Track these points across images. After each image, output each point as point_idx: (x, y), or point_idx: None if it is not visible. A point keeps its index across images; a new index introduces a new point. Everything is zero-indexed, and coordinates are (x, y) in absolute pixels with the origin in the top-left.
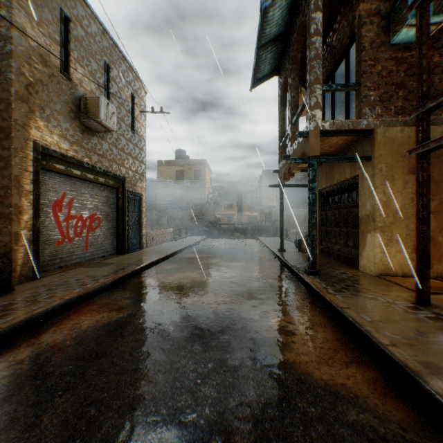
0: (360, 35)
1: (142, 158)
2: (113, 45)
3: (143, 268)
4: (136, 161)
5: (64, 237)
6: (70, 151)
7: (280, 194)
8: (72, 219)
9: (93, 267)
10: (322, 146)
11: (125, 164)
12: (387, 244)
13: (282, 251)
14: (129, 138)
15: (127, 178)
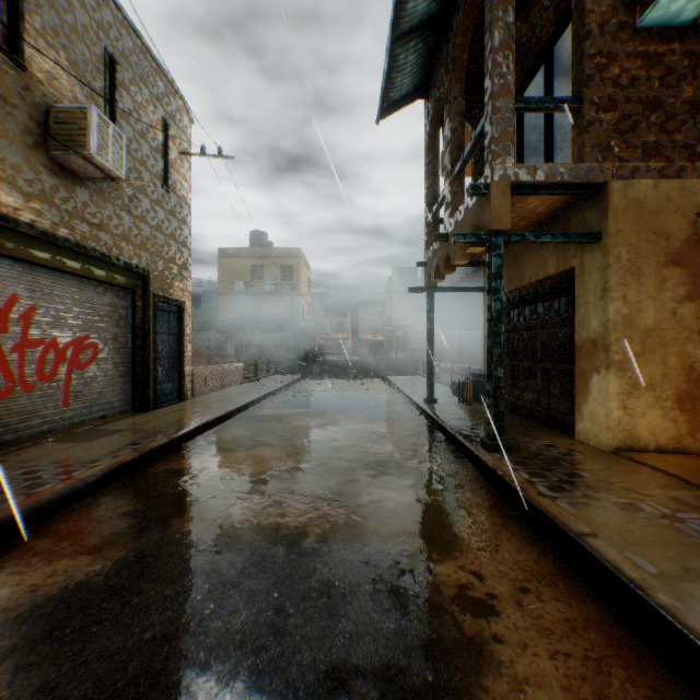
0: (582, 9)
1: (185, 237)
2: (125, 22)
3: (177, 440)
4: (171, 242)
5: (14, 382)
6: (24, 211)
7: (428, 304)
8: (32, 347)
9: (74, 441)
10: None
11: (150, 246)
12: (629, 393)
13: (432, 402)
14: (157, 198)
15: (153, 271)
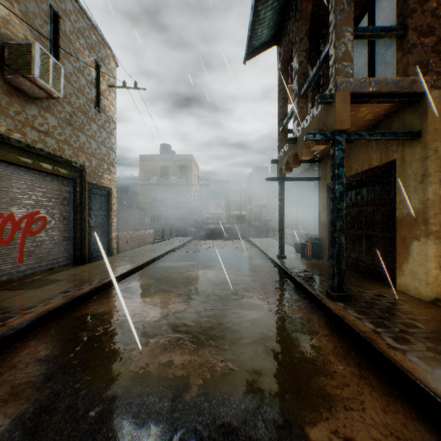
0: None
1: (112, 144)
2: None
3: (99, 288)
4: (102, 147)
5: None
6: None
7: (280, 189)
8: None
9: (23, 289)
10: None
11: (86, 149)
12: None
13: (282, 258)
14: (91, 116)
15: (88, 167)
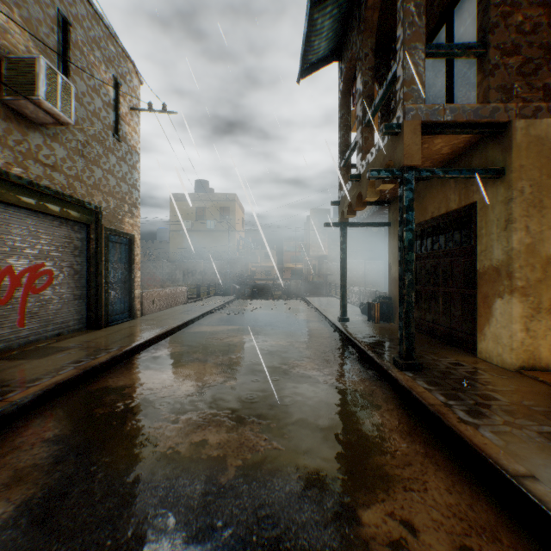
0: None
1: (135, 180)
2: None
3: (119, 357)
4: (122, 184)
5: None
6: None
7: (341, 237)
8: None
9: (24, 359)
10: None
11: (102, 186)
12: (532, 317)
13: (345, 321)
14: (109, 146)
15: (105, 208)
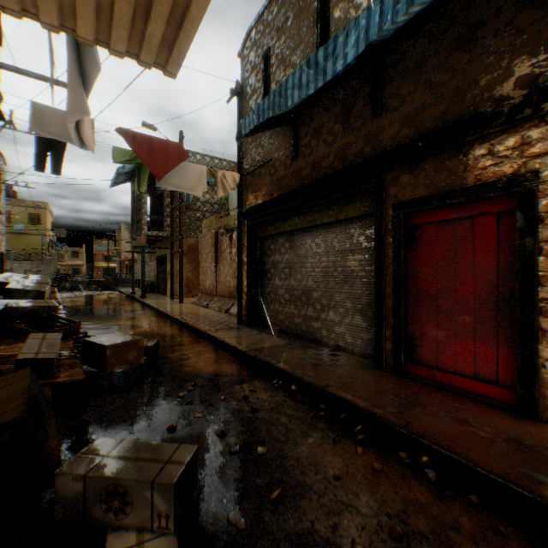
0: (164, 197)
1: (5, 221)
2: None
3: None
4: (2, 225)
5: None
6: None
7: (132, 257)
8: None
9: None
10: (152, 238)
11: None
12: (175, 284)
13: (134, 293)
14: None
15: None
